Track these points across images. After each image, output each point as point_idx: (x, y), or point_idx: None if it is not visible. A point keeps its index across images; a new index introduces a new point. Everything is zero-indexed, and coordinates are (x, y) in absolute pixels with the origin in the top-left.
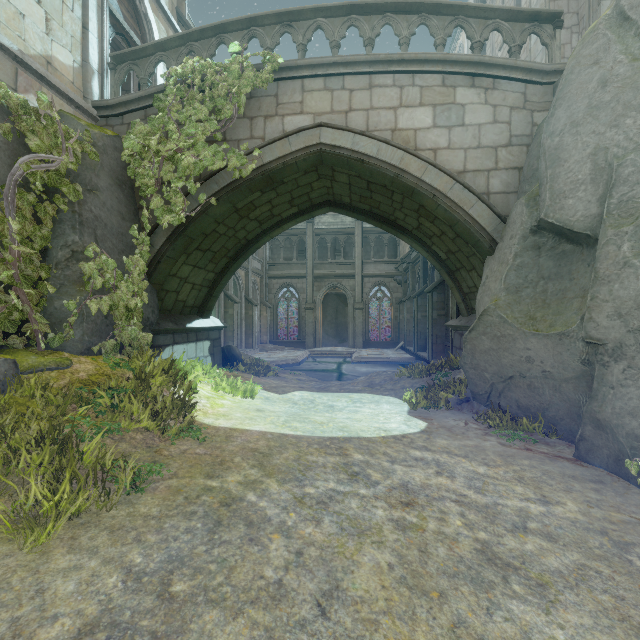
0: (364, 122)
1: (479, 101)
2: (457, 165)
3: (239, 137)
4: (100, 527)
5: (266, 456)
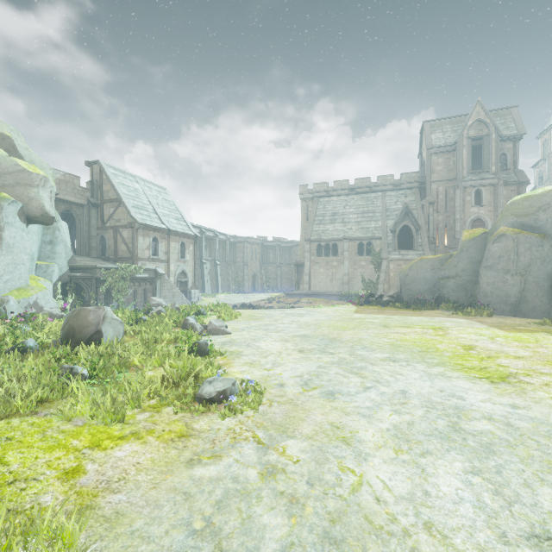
0: None
1: None
2: None
3: None
4: None
5: None
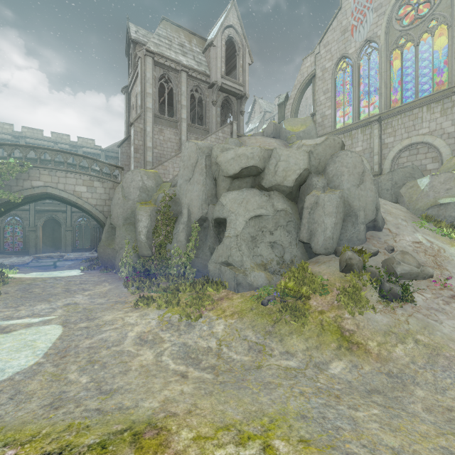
0: (64, 187)
1: (101, 186)
2: (94, 203)
3: (11, 185)
4: (6, 286)
5: (34, 280)
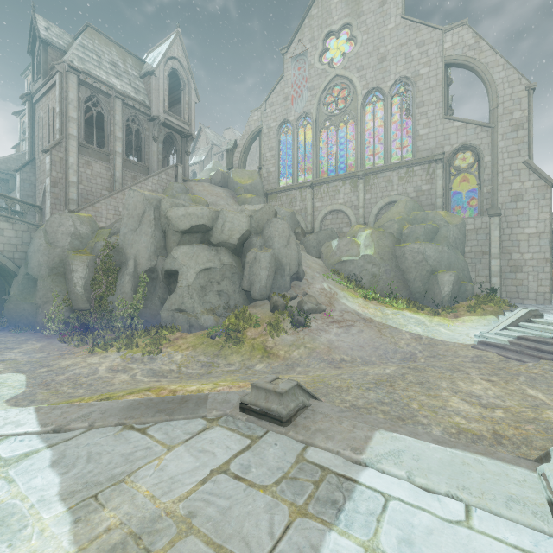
0: None
1: (10, 228)
2: (1, 248)
3: None
4: None
5: None
